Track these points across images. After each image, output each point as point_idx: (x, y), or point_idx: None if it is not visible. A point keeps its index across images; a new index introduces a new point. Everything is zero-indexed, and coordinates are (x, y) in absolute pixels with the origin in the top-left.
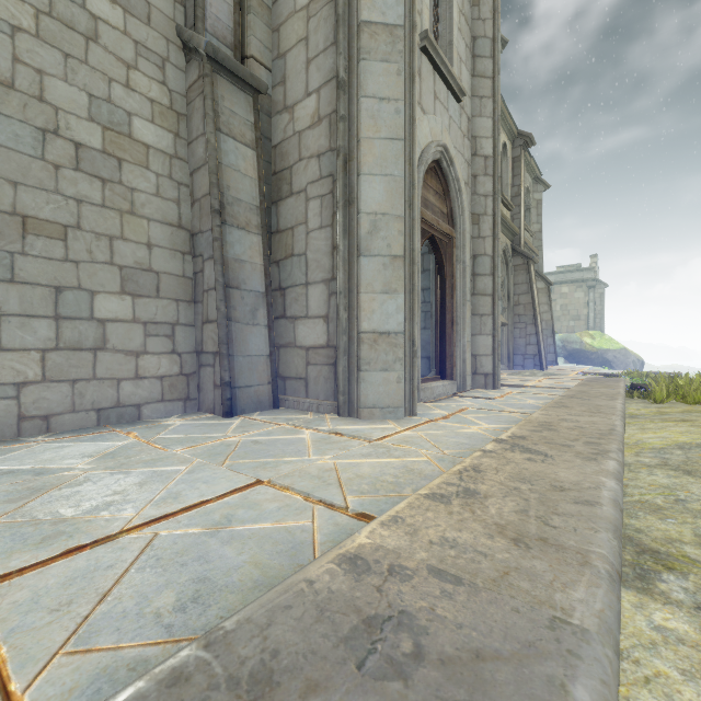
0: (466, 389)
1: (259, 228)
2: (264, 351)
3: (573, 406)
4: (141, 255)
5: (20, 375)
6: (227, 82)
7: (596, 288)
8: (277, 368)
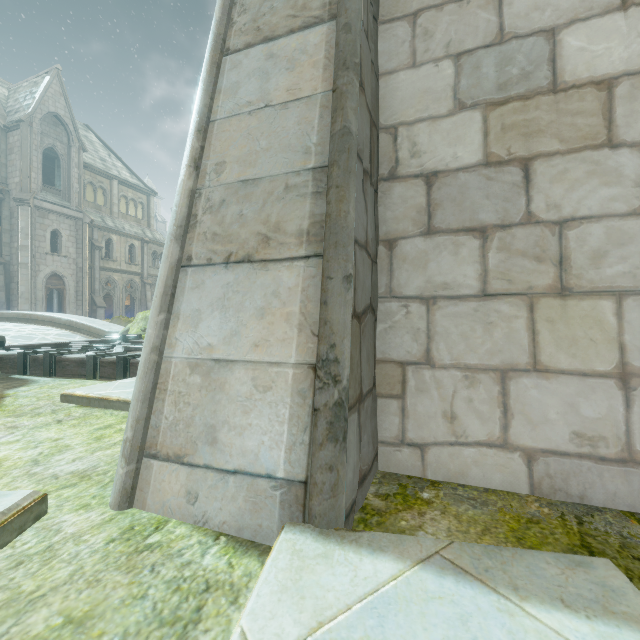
0: None
1: (4, 290)
2: None
3: None
4: None
5: None
6: None
7: None
8: None
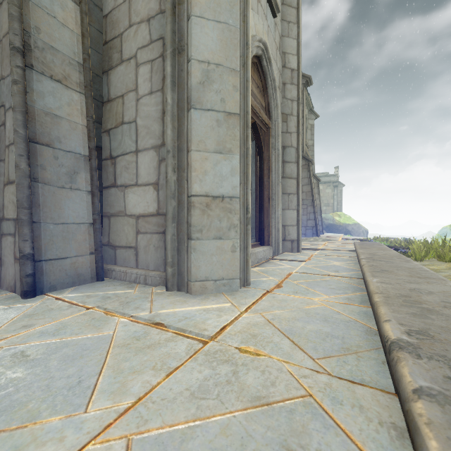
0: (279, 253)
1: (81, 86)
2: (85, 218)
3: (392, 270)
4: None
5: None
6: None
7: (338, 187)
8: (108, 237)
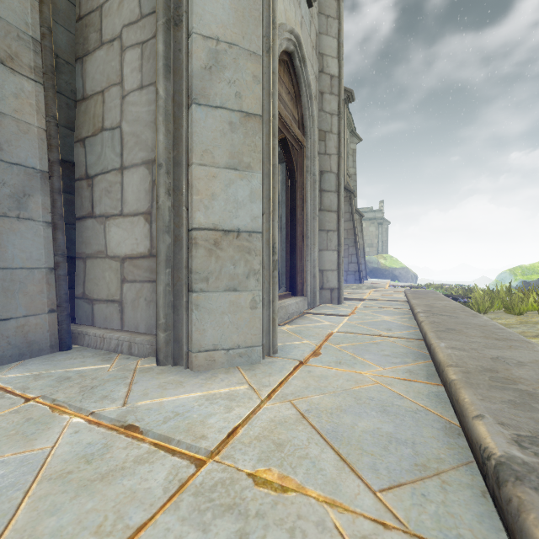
0: (316, 305)
1: (37, 72)
2: (42, 260)
3: (461, 329)
4: None
5: None
6: None
7: (383, 224)
8: (82, 287)
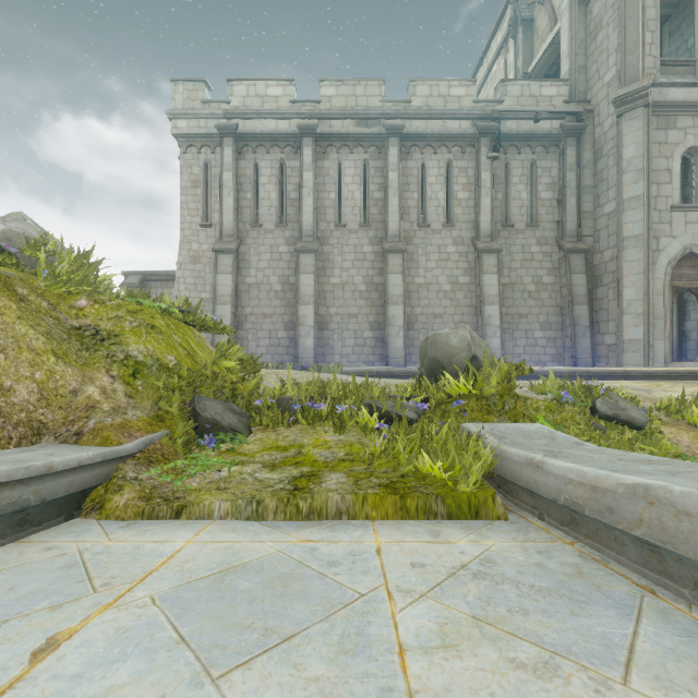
0: None
1: (586, 302)
2: (588, 346)
3: None
4: (545, 318)
5: (519, 352)
6: (574, 255)
7: None
8: (596, 353)
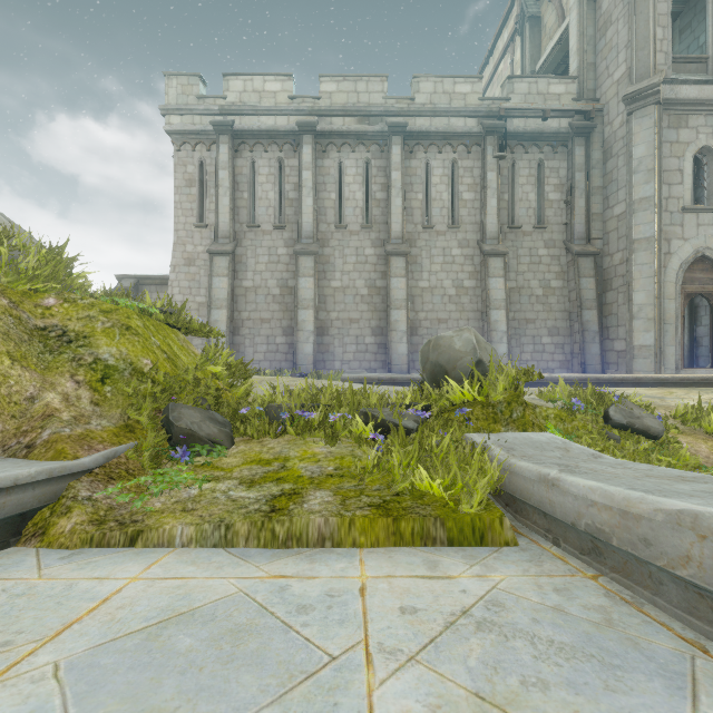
0: None
1: (595, 307)
2: (597, 352)
3: None
4: (553, 323)
5: (527, 358)
6: (582, 258)
7: None
8: (605, 360)
